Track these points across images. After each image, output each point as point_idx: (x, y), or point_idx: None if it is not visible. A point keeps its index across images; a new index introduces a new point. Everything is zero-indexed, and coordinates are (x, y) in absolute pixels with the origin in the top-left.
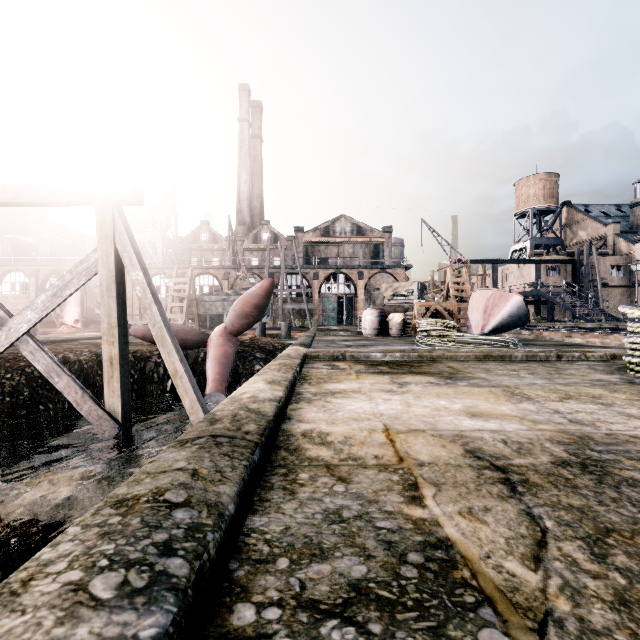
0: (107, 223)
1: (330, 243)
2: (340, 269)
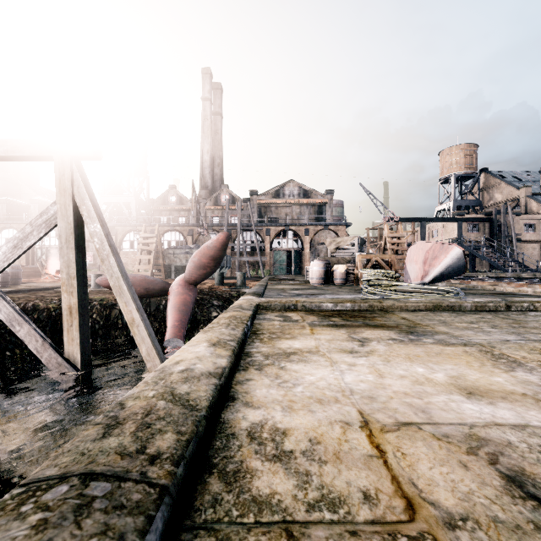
0: (65, 177)
1: (280, 204)
2: (289, 226)
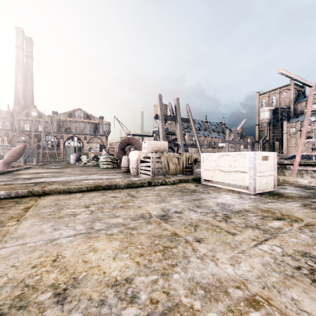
0: None
1: (72, 121)
2: (75, 135)
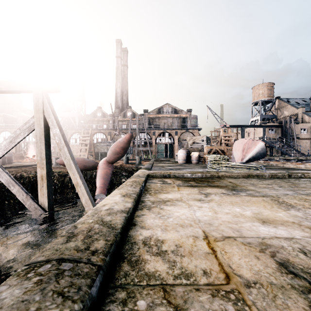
0: (39, 102)
1: (161, 117)
2: (166, 130)
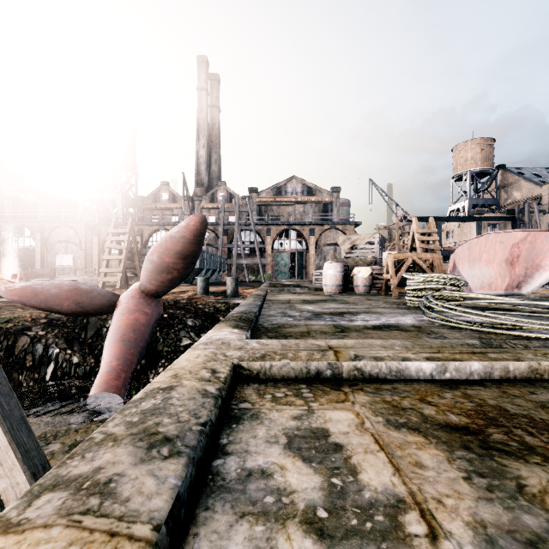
0: None
1: (282, 203)
2: (292, 225)
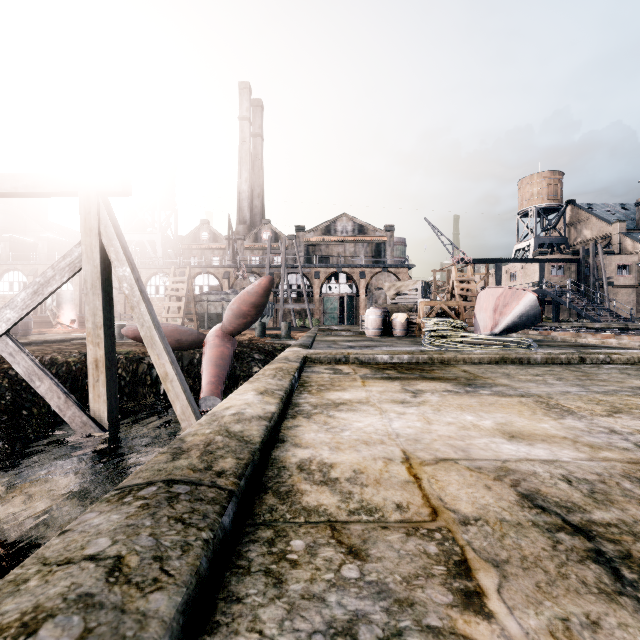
0: (91, 215)
1: (331, 242)
2: (341, 268)
